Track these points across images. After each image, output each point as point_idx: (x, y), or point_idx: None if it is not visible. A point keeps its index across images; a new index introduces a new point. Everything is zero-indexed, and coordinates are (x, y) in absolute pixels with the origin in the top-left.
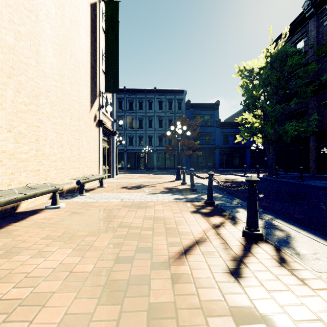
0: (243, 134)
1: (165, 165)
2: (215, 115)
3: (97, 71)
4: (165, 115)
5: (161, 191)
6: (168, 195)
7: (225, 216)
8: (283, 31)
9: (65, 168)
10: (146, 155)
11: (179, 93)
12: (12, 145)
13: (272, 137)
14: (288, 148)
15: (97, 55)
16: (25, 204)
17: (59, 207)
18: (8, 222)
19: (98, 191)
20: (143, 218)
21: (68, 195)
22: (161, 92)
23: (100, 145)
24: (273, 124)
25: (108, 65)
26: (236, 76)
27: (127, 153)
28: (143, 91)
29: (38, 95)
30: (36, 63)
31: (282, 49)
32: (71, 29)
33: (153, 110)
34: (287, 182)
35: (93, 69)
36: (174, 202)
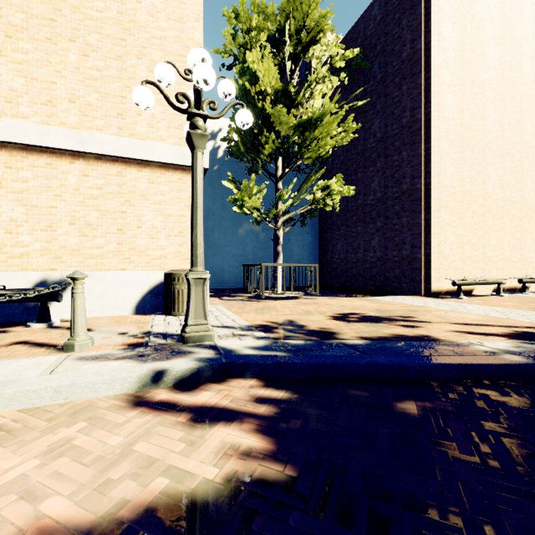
0: None
1: None
2: None
3: None
4: None
5: None
6: None
7: None
8: None
9: (505, 268)
10: None
11: None
12: (469, 252)
13: None
14: None
15: None
16: (476, 291)
17: (502, 295)
18: (471, 296)
19: None
20: None
21: (509, 292)
22: None
23: None
24: None
25: None
26: None
27: None
28: None
29: (483, 214)
30: (482, 191)
31: None
32: (511, 135)
33: None
34: None
35: None
36: None
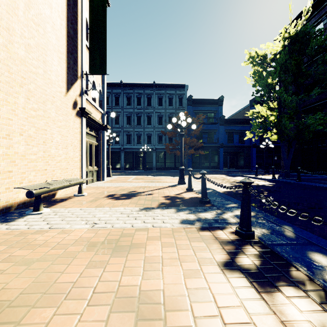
0: (256, 130)
1: (165, 165)
2: (219, 111)
3: (79, 46)
4: (165, 112)
5: (159, 203)
6: (170, 212)
7: (304, 285)
8: (304, 8)
9: (15, 171)
10: (145, 154)
11: (180, 88)
12: None
13: (291, 132)
14: (304, 147)
15: (78, 25)
16: None
17: None
18: None
19: (69, 204)
20: (114, 296)
21: (15, 214)
22: (160, 86)
23: (83, 141)
24: (292, 118)
25: (92, 38)
26: (245, 64)
27: (124, 152)
28: (141, 86)
29: None
30: None
31: (302, 29)
32: None
33: (152, 106)
34: (317, 186)
35: (71, 41)
36: (181, 231)
